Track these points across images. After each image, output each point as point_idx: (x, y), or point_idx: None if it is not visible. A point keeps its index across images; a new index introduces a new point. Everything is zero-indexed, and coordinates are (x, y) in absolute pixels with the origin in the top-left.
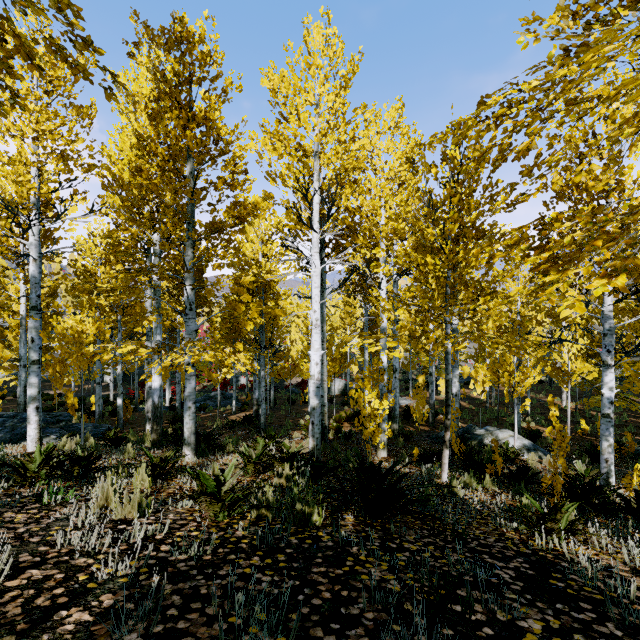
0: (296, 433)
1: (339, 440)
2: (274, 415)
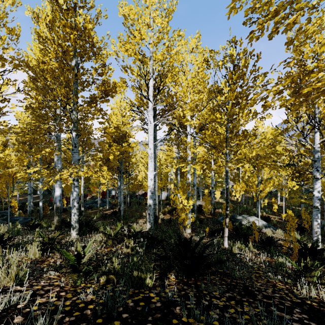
0: (140, 220)
1: (164, 223)
2: (129, 210)
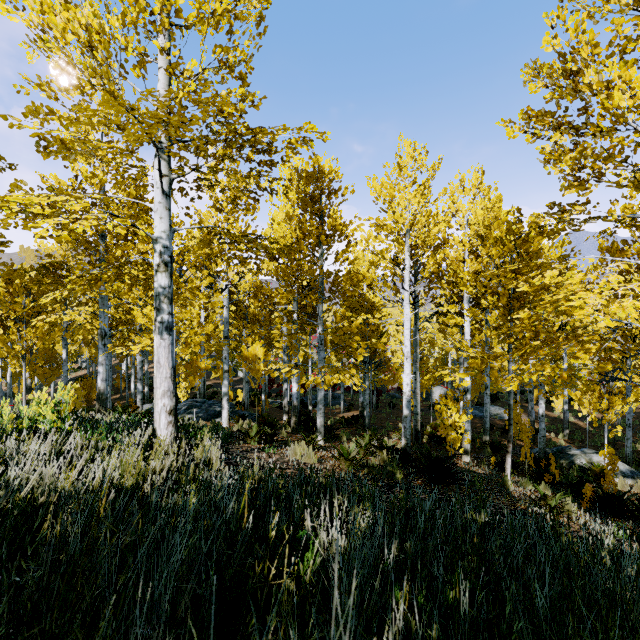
0: (394, 434)
1: (431, 444)
2: (376, 417)
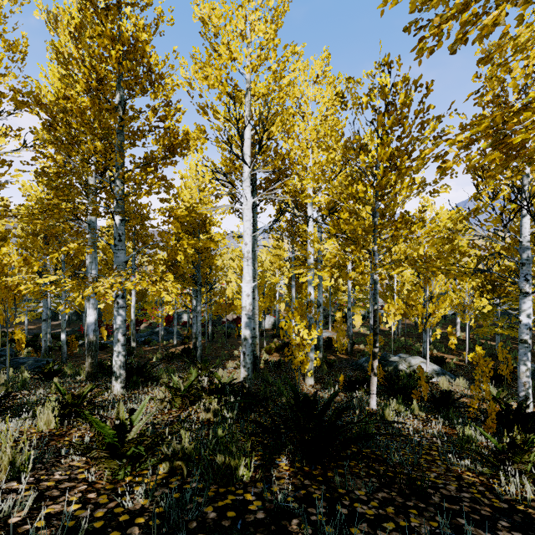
0: (230, 363)
1: (269, 369)
2: (211, 347)
